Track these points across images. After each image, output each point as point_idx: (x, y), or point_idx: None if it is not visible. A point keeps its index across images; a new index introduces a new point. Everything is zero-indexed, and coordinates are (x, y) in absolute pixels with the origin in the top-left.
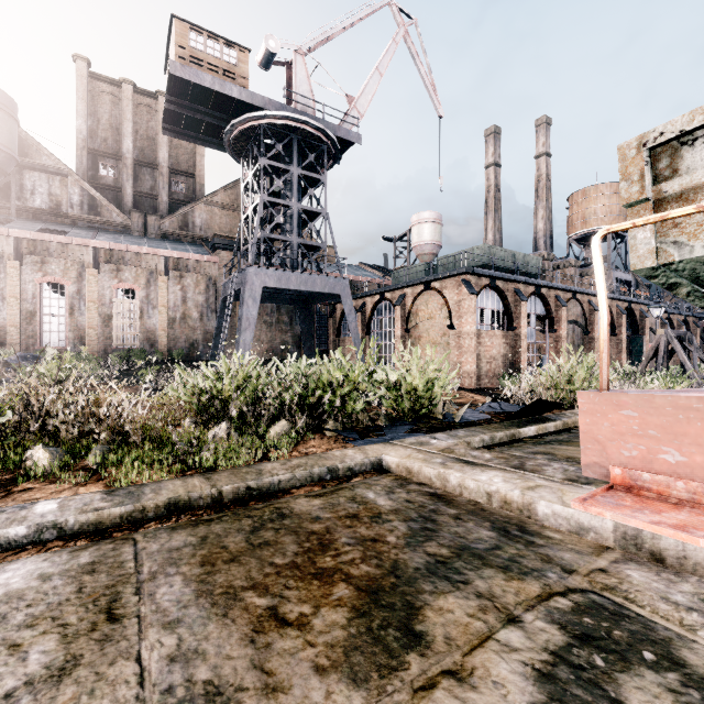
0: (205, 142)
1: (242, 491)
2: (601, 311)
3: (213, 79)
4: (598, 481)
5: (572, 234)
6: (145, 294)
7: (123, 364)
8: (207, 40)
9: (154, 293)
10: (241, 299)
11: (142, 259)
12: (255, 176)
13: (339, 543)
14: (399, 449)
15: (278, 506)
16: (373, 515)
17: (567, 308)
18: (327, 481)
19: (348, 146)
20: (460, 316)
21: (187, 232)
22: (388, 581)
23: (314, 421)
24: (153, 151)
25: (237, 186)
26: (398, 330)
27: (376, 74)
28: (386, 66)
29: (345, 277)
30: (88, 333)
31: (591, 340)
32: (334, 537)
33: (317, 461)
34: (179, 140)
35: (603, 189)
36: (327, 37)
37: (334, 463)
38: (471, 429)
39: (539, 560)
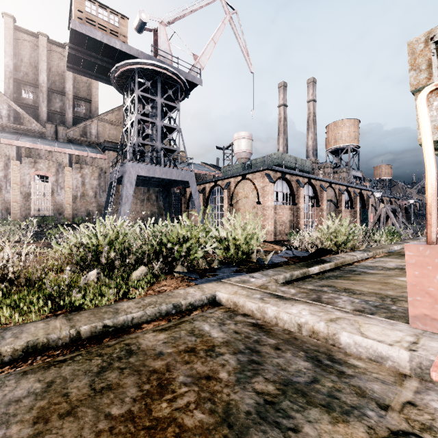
0: (97, 78)
1: (99, 329)
2: (428, 166)
3: (103, 35)
4: (380, 311)
5: (328, 148)
6: (55, 179)
7: (35, 226)
8: (98, 8)
9: (62, 178)
10: (122, 183)
11: (53, 155)
12: (132, 102)
13: (176, 384)
14: (228, 287)
15: (128, 342)
16: (208, 348)
17: (326, 192)
18: (172, 315)
19: (194, 87)
20: (264, 196)
21: (86, 138)
22: (221, 433)
23: (166, 266)
24: (62, 83)
25: (120, 109)
26: (226, 205)
27: (212, 42)
28: (218, 38)
29: (192, 170)
30: (12, 205)
31: (340, 211)
32: (173, 376)
33: (165, 299)
34: (81, 77)
35: (346, 122)
36: (180, 16)
37: (179, 300)
38: (277, 269)
39: (354, 394)
